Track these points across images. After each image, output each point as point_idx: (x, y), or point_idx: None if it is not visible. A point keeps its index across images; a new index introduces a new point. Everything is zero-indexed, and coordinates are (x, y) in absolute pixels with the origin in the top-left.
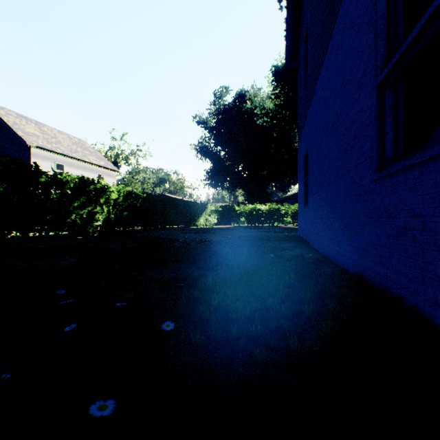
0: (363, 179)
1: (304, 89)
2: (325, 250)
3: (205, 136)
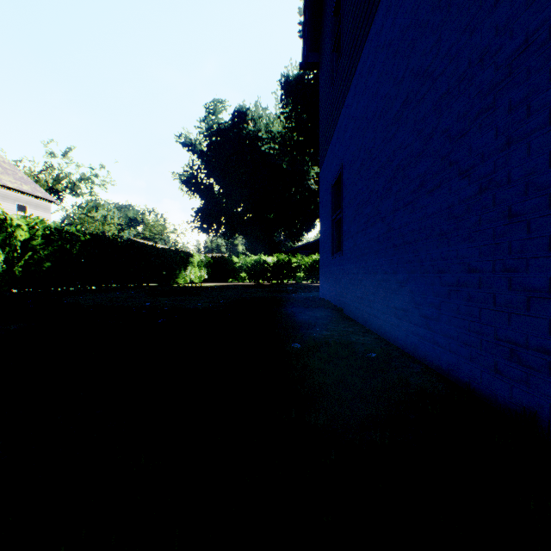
0: (546, 168)
1: (332, 83)
2: (384, 328)
3: (193, 163)
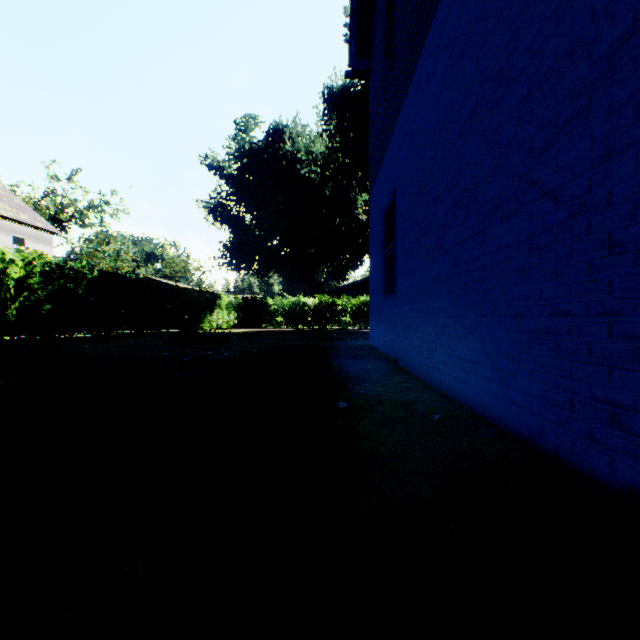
0: None
1: (384, 94)
2: (447, 383)
3: (221, 189)
